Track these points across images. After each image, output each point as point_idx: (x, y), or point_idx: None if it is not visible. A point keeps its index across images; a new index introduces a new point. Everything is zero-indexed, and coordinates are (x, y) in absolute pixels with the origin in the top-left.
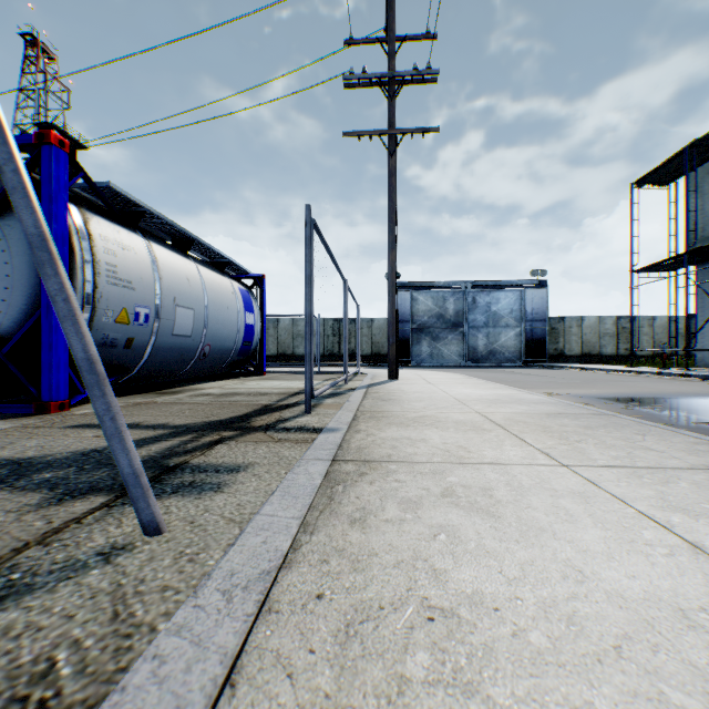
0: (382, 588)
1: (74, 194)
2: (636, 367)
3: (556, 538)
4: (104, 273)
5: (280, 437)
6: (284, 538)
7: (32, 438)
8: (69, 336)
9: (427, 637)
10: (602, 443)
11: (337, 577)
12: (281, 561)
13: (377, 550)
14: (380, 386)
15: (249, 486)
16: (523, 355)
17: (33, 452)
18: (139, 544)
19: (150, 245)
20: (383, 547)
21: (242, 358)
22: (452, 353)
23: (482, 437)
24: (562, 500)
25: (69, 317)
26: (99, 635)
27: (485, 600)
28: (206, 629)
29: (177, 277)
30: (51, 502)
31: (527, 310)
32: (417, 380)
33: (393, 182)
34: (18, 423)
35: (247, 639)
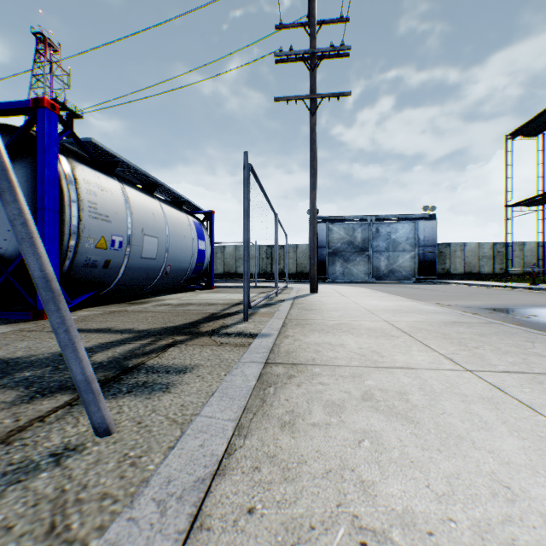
0: (312, 503)
1: (64, 148)
2: (510, 283)
3: (476, 448)
4: (87, 209)
5: (222, 341)
6: (219, 442)
7: (24, 340)
8: (26, 256)
9: None
10: (497, 349)
11: (268, 488)
12: (216, 467)
13: (305, 456)
14: (304, 298)
15: (193, 387)
16: (416, 273)
17: (22, 353)
18: (89, 445)
19: (123, 187)
20: (312, 454)
21: (195, 276)
22: (360, 272)
23: (391, 342)
24: (473, 405)
25: (26, 239)
26: None
27: (417, 521)
28: None
29: (145, 212)
30: (24, 399)
31: (420, 238)
32: (333, 293)
33: (314, 136)
34: (17, 327)
35: None
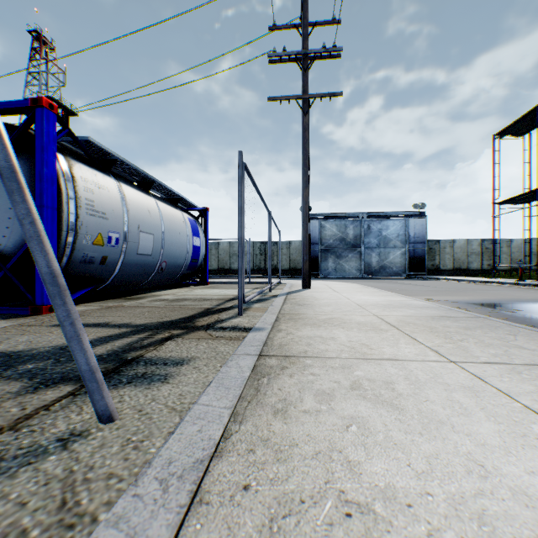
0: (303, 480)
1: (62, 146)
2: (497, 278)
3: (455, 431)
4: (84, 206)
5: (218, 334)
6: (216, 427)
7: (24, 334)
8: (34, 253)
9: (346, 535)
10: (481, 342)
11: (262, 467)
12: (213, 449)
13: (297, 440)
14: (296, 293)
15: (190, 378)
16: (407, 269)
17: (23, 346)
18: (93, 431)
19: (119, 185)
20: (302, 438)
21: (190, 272)
22: (352, 268)
23: (380, 336)
24: (455, 393)
25: (34, 237)
26: (45, 525)
27: (398, 495)
28: (142, 521)
29: (141, 210)
30: (28, 390)
31: (410, 235)
32: (325, 289)
33: (307, 135)
34: (16, 322)
35: (178, 533)
